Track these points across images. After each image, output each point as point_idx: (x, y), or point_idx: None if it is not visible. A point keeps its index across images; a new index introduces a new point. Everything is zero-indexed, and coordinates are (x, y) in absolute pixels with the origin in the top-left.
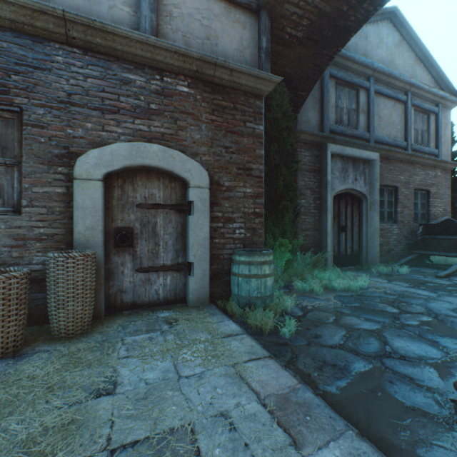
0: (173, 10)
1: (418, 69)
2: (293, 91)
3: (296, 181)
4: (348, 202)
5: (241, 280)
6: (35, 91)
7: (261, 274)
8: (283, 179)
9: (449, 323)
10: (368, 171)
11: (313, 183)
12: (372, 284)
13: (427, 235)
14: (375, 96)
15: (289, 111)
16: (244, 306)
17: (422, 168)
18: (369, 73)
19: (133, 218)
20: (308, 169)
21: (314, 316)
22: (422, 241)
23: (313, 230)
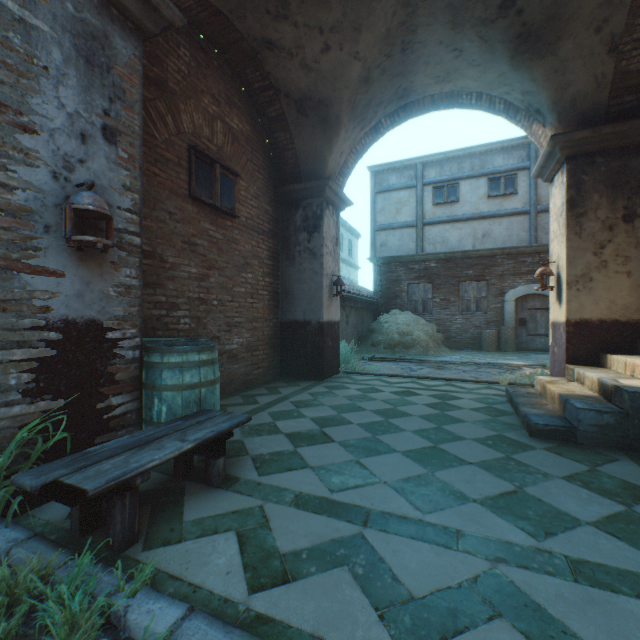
0: (544, 225)
1: None
2: None
3: None
4: None
5: None
6: (491, 274)
7: None
8: None
9: None
10: None
11: None
12: None
13: None
14: None
15: None
16: None
17: None
18: None
19: (525, 314)
20: None
21: None
22: None
23: None
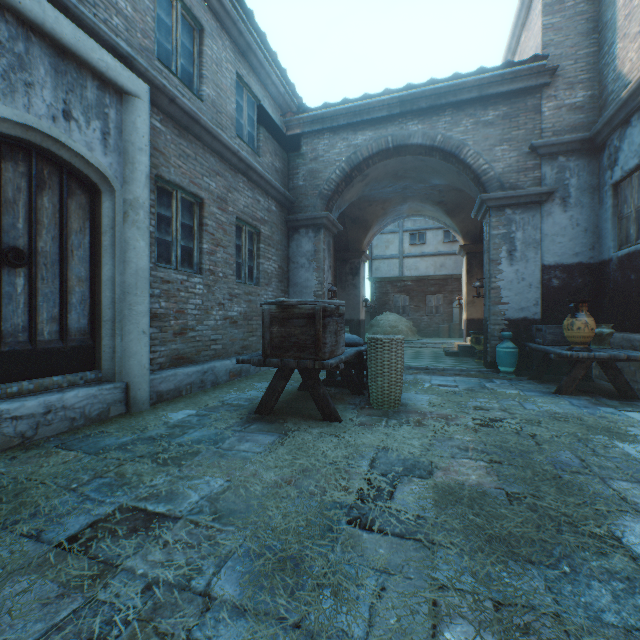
0: None
1: None
2: None
3: None
4: None
5: None
6: (445, 290)
7: None
8: None
9: None
10: None
11: None
12: None
13: None
14: None
15: None
16: None
17: None
18: None
19: None
20: None
21: None
22: None
23: None
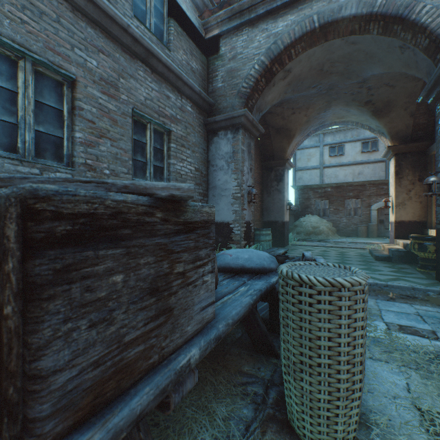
0: None
1: None
2: None
3: None
4: None
5: None
6: (363, 195)
7: None
8: None
9: None
10: None
11: None
12: None
13: None
14: None
15: None
16: None
17: None
18: None
19: (383, 217)
20: None
21: None
22: None
23: None
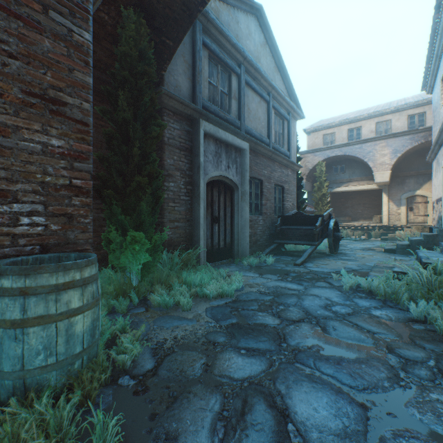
0: None
1: (277, 77)
2: (156, 32)
3: (163, 158)
4: (222, 191)
5: (2, 334)
6: None
7: (58, 313)
8: (139, 146)
9: (333, 331)
10: (239, 160)
11: (185, 164)
12: (246, 281)
13: (284, 226)
14: (245, 86)
15: (150, 54)
16: (10, 395)
17: (279, 166)
18: (241, 59)
19: None
20: (178, 146)
21: (173, 367)
22: (280, 231)
23: (184, 221)
